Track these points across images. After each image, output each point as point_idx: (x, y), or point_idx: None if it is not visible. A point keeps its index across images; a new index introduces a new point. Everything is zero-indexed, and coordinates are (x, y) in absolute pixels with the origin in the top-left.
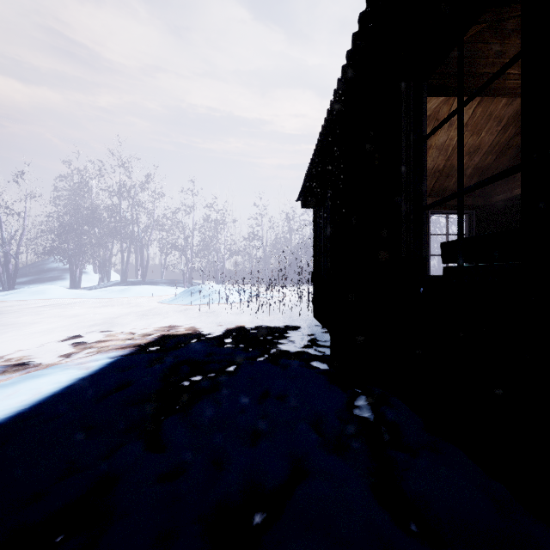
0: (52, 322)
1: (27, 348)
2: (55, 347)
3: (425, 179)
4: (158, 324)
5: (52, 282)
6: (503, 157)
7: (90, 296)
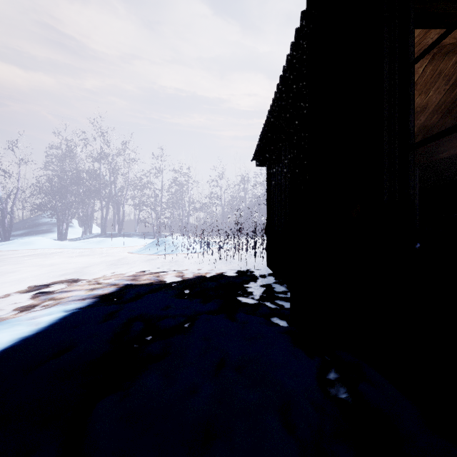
0: (28, 271)
1: None
2: (18, 298)
3: (412, 112)
4: (124, 273)
5: (44, 234)
6: (448, 116)
7: (71, 246)
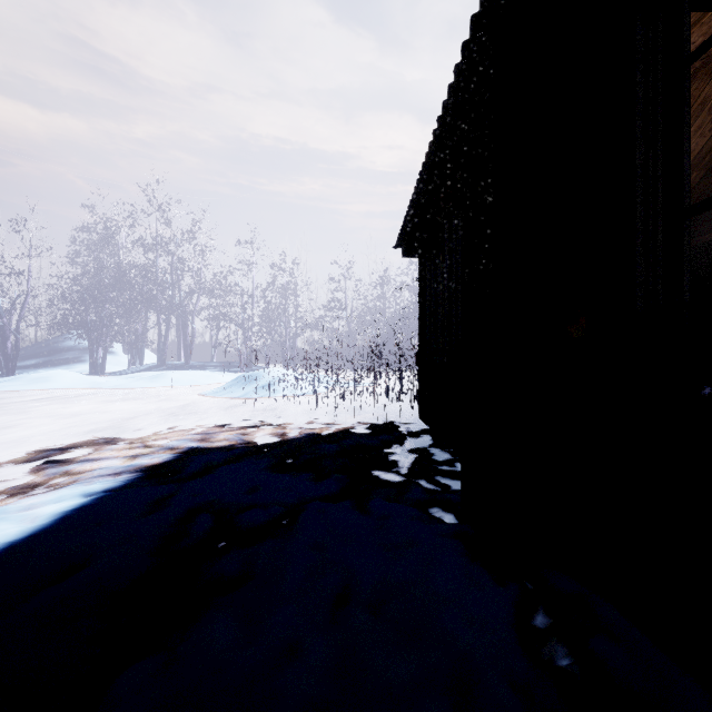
0: (36, 426)
1: None
2: (11, 472)
3: (686, 150)
4: (188, 429)
5: (69, 365)
6: None
7: (110, 384)
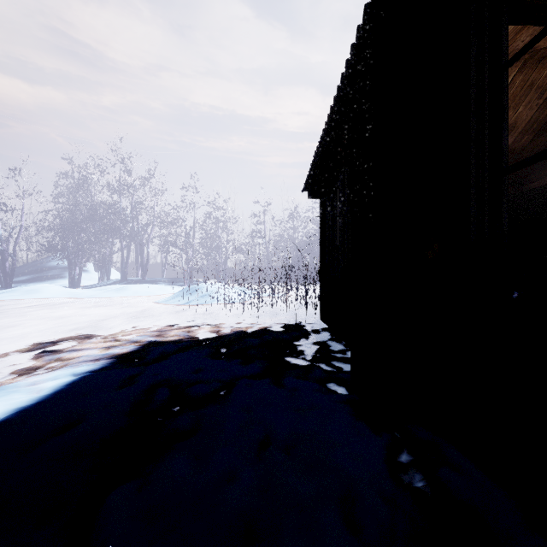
0: (32, 325)
1: None
2: (17, 358)
3: (505, 127)
4: (147, 328)
5: (52, 280)
6: (541, 137)
7: (85, 295)
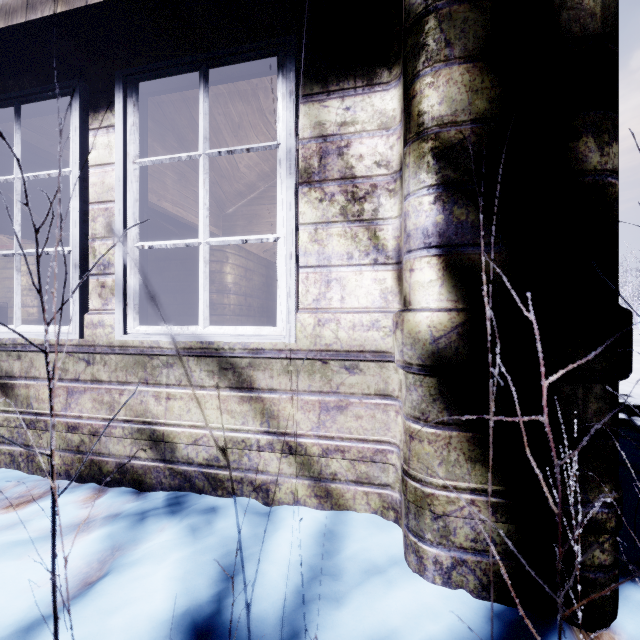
0: None
1: None
2: None
3: None
4: None
5: None
6: None
7: None
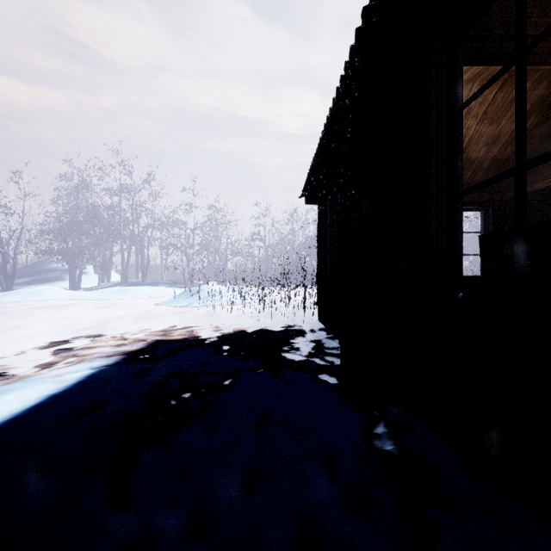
0: (41, 326)
1: (4, 356)
2: (36, 355)
3: (460, 158)
4: (153, 328)
5: (52, 282)
6: None
7: (88, 297)
